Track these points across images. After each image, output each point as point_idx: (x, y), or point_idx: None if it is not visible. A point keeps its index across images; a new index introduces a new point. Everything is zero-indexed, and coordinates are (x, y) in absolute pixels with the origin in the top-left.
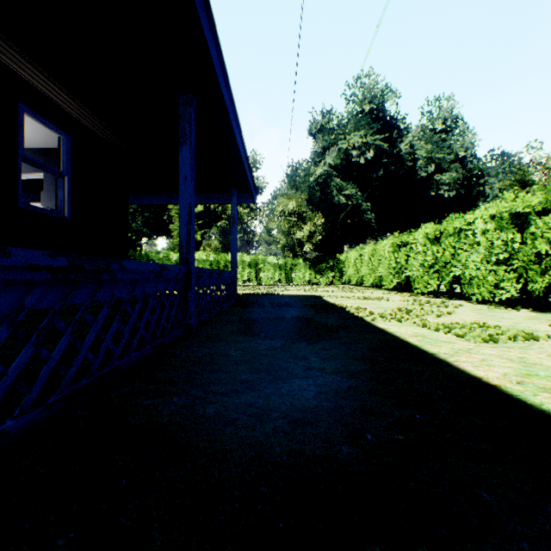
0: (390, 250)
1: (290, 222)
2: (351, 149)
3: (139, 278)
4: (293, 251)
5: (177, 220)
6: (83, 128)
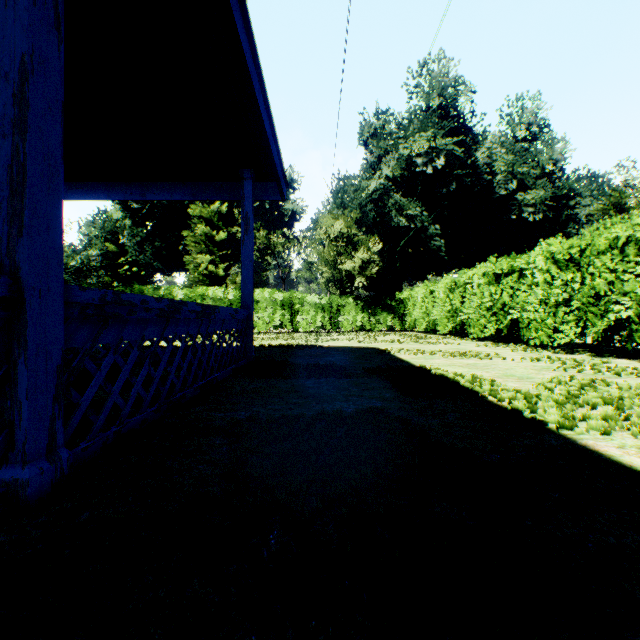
0: (481, 282)
1: (337, 248)
2: (415, 155)
3: None
4: (340, 287)
5: (194, 251)
6: None
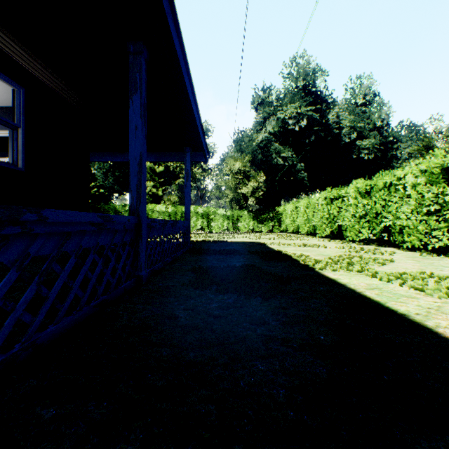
0: (323, 203)
1: (237, 179)
2: (288, 118)
3: (72, 231)
4: (239, 204)
5: None
6: (39, 83)
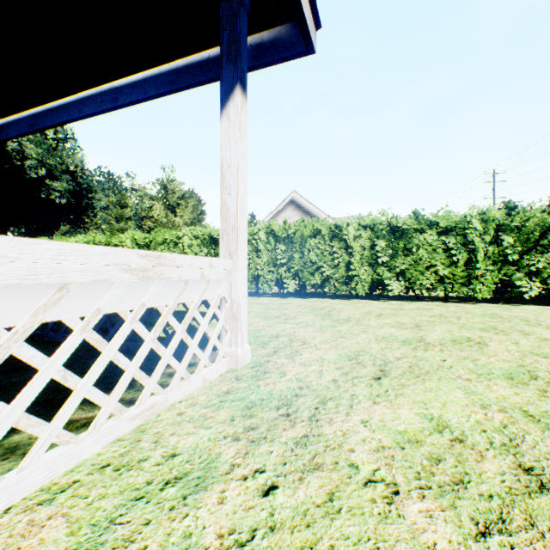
0: None
1: None
2: None
3: None
4: None
5: None
6: None
